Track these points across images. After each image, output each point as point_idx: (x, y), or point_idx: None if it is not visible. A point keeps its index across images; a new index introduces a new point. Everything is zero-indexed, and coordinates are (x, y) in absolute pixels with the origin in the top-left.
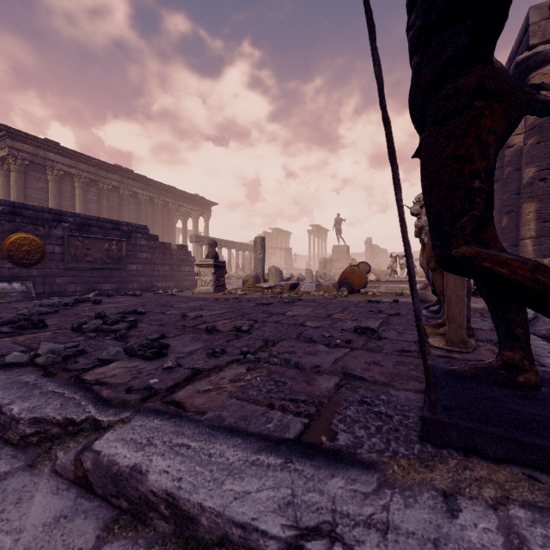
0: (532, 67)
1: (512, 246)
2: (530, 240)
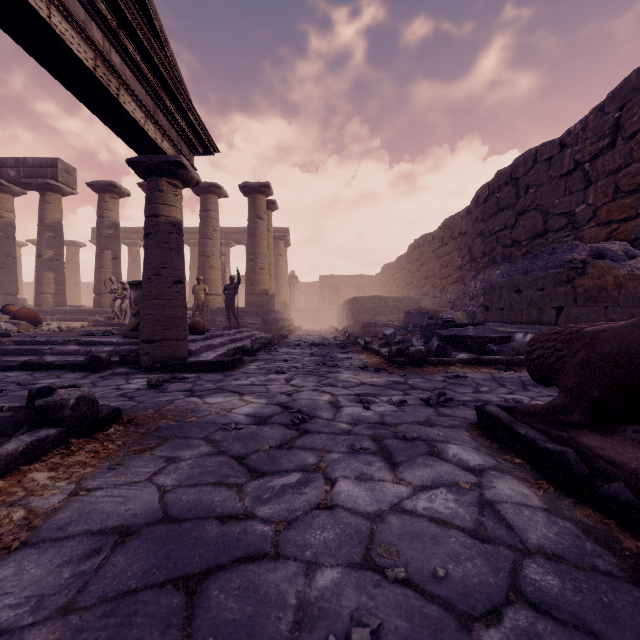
0: (53, 190)
1: (4, 294)
2: (51, 295)
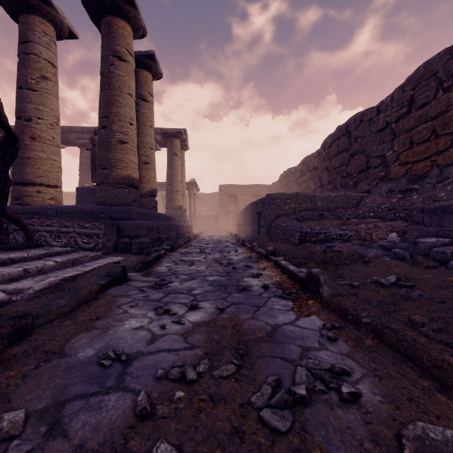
0: None
1: None
2: None
